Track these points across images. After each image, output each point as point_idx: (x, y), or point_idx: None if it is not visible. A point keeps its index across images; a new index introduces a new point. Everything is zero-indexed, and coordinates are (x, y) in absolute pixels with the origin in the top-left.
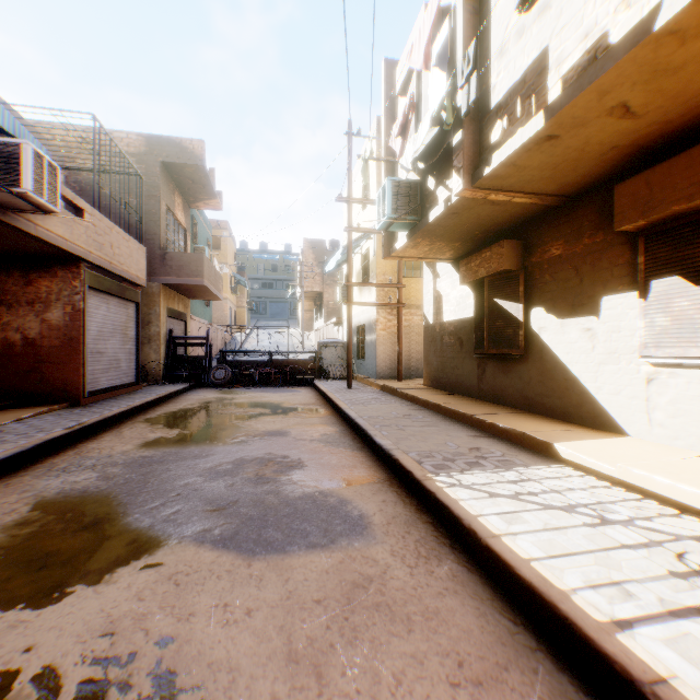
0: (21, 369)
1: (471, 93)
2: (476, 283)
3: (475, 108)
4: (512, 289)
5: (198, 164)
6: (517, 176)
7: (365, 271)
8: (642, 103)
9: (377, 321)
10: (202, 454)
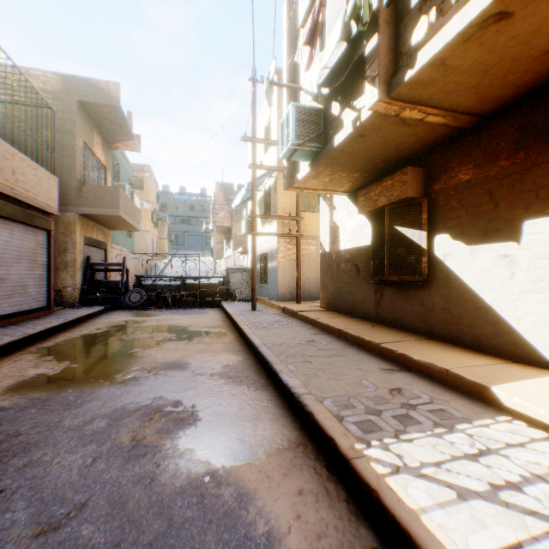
0: None
1: None
2: (374, 213)
3: (391, 12)
4: (414, 216)
5: (114, 105)
6: (441, 84)
7: (267, 206)
8: None
9: (278, 249)
10: (78, 401)
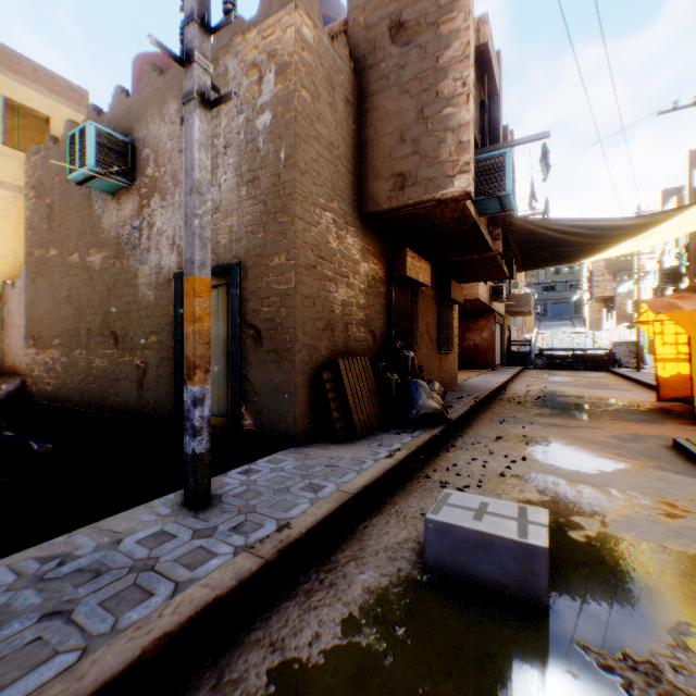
0: (472, 355)
1: (683, 259)
2: None
3: (693, 252)
4: None
5: None
6: None
7: (653, 291)
8: None
9: None
10: (567, 382)
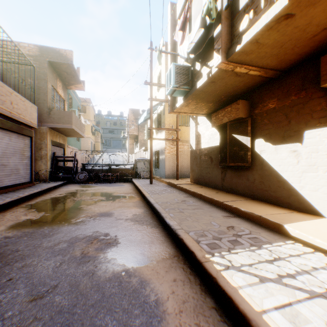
0: None
1: None
2: (220, 126)
3: (228, 12)
4: (243, 128)
5: (69, 63)
6: (256, 53)
7: (159, 123)
8: None
9: (165, 148)
10: (50, 233)
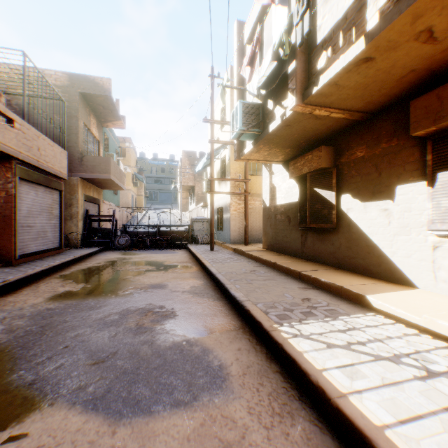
0: None
1: (305, 27)
2: (300, 178)
3: (305, 45)
4: (327, 181)
5: (107, 95)
6: (337, 95)
7: (223, 171)
8: (444, 28)
9: (231, 204)
10: (97, 305)
